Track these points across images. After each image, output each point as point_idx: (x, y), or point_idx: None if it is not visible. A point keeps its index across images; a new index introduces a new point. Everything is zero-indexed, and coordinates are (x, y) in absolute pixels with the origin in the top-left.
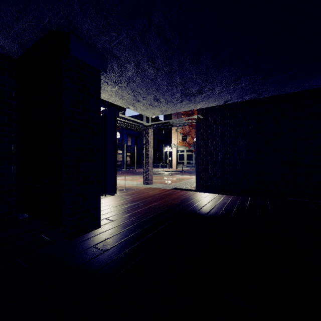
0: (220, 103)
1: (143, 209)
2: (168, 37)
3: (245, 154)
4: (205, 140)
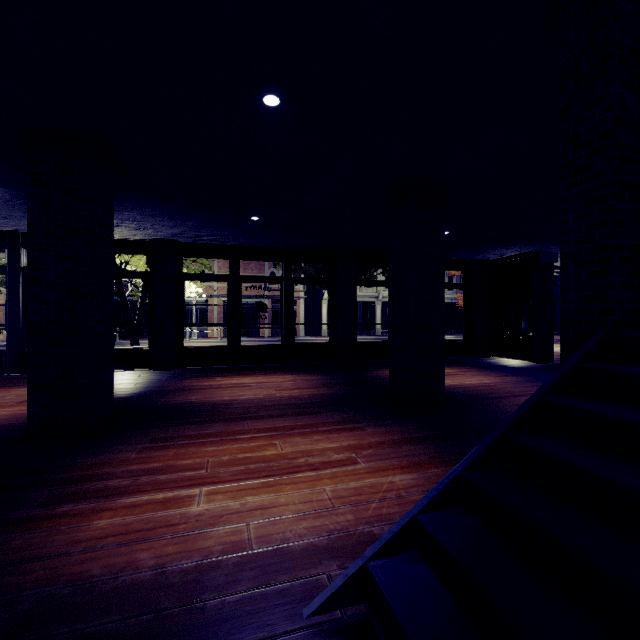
0: None
1: None
2: None
3: None
4: None
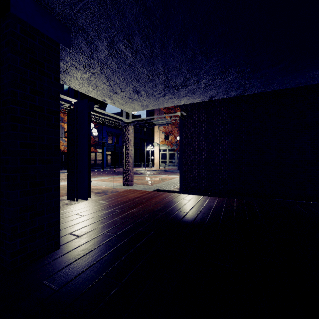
0: (205, 98)
1: (119, 217)
2: (148, 4)
3: (230, 154)
4: (189, 138)
